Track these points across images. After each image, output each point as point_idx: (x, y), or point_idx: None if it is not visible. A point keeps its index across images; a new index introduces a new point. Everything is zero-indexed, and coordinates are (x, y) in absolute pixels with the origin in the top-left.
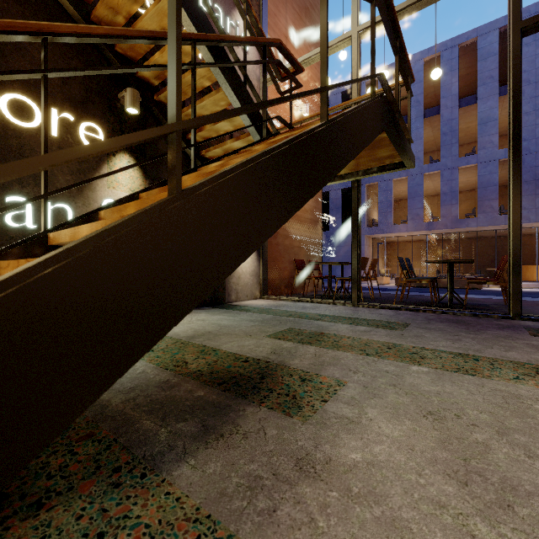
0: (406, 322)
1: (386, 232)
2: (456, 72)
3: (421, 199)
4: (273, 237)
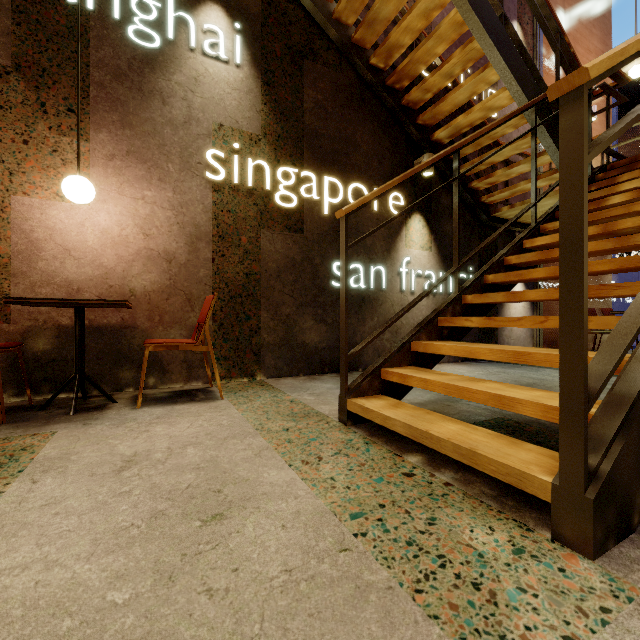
0: None
1: None
2: None
3: None
4: (548, 282)
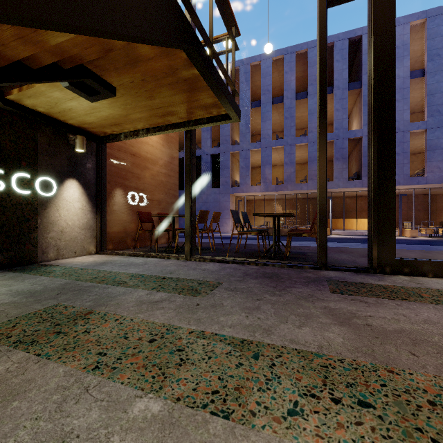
0: (220, 280)
1: (246, 192)
2: (294, 72)
3: (270, 166)
4: (115, 188)
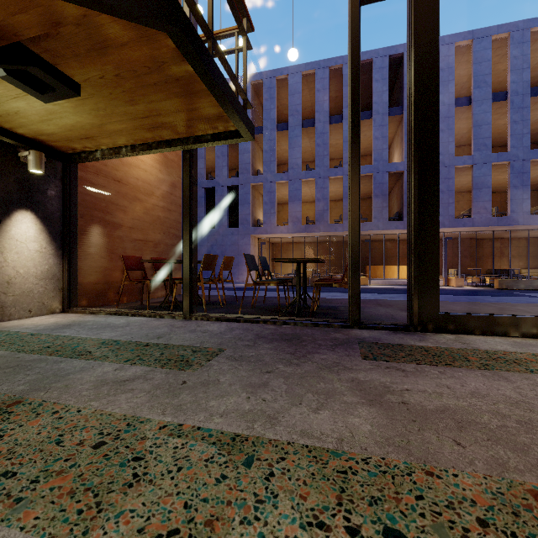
0: (223, 346)
1: (270, 233)
2: (327, 91)
3: (300, 203)
4: (91, 225)
